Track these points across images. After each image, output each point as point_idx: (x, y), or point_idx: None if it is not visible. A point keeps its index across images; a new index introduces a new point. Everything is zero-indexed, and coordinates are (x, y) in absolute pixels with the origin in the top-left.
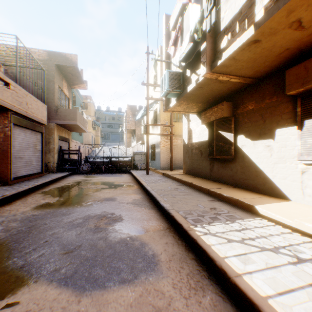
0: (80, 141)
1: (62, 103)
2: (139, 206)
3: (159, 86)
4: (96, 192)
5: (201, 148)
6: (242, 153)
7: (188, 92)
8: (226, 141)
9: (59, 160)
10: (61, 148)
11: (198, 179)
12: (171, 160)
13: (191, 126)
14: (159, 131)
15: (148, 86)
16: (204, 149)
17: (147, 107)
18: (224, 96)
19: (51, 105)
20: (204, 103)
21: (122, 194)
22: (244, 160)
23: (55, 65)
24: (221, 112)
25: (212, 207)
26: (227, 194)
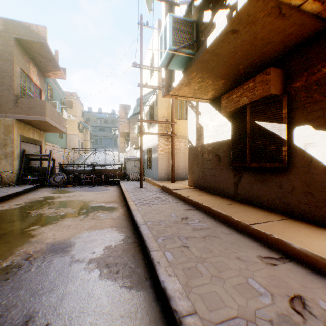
0: (60, 144)
1: (29, 93)
2: (112, 274)
3: (157, 69)
4: (46, 225)
5: (217, 151)
6: (305, 158)
7: (208, 47)
8: (270, 137)
9: (22, 168)
10: (25, 153)
11: (215, 197)
12: (172, 168)
13: (201, 121)
14: (156, 131)
15: (141, 69)
16: (223, 153)
17: (140, 97)
18: (267, 61)
19: (9, 93)
20: (228, 78)
21: (90, 230)
22: (313, 171)
23: (14, 39)
24: (263, 87)
25: (292, 296)
26: (300, 244)
